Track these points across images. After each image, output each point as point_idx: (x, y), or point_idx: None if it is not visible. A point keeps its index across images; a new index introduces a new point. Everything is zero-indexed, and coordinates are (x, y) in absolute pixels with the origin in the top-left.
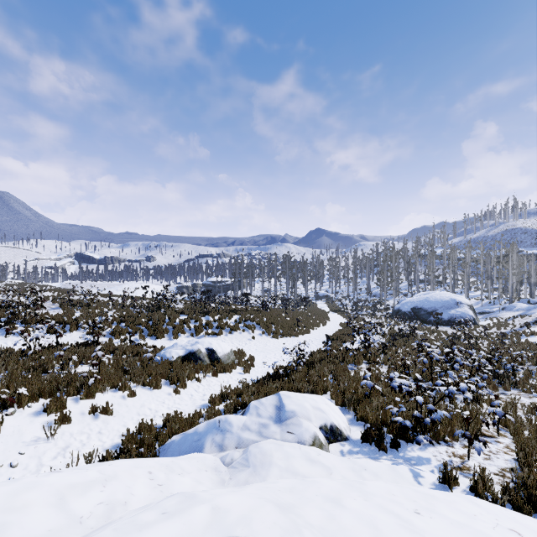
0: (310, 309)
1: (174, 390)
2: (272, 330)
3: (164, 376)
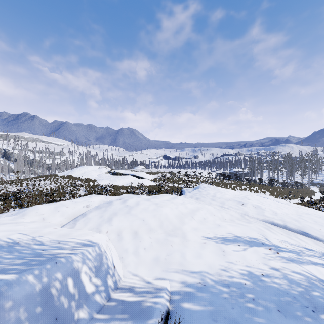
0: (303, 189)
1: None
2: (274, 194)
3: None
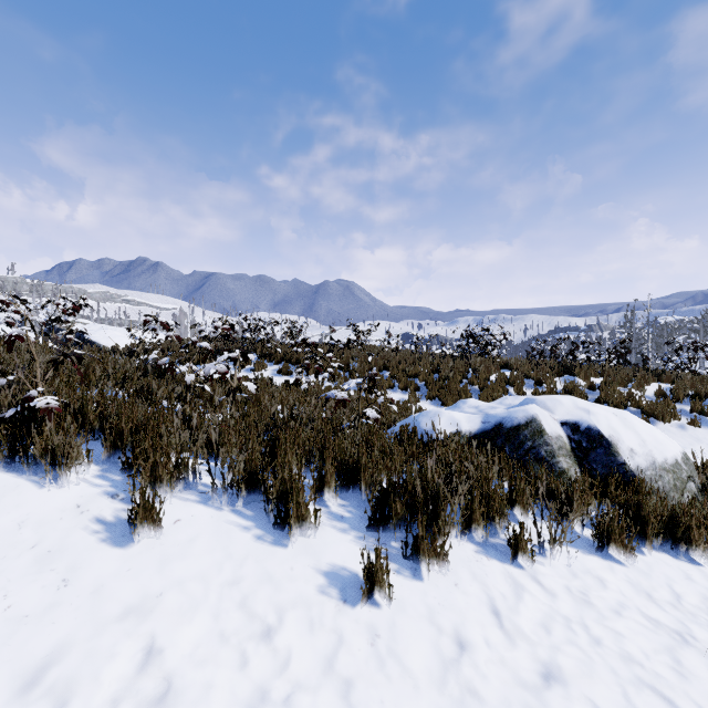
0: None
1: (364, 567)
2: None
3: (363, 481)
